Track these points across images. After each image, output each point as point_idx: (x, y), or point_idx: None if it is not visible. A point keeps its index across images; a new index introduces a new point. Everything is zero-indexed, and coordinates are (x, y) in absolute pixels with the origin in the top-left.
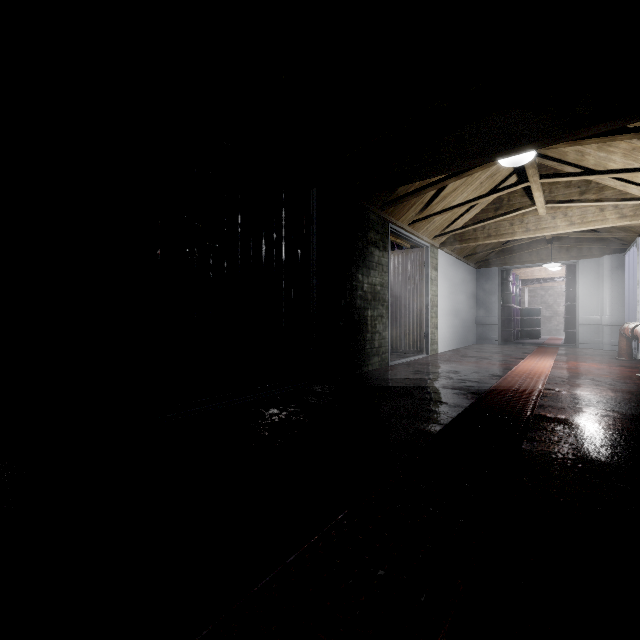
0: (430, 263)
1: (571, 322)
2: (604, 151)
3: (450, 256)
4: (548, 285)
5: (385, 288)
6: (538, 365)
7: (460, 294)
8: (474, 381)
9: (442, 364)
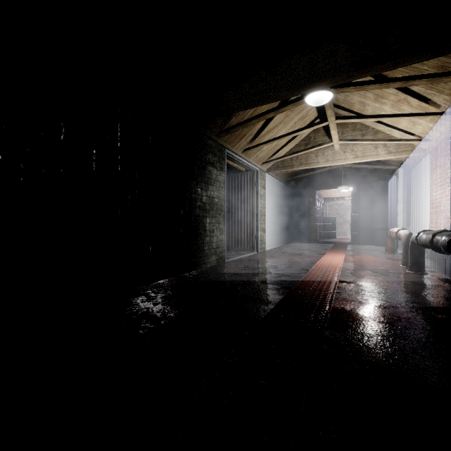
0: (260, 183)
1: (355, 227)
2: (379, 102)
3: (275, 179)
4: (340, 202)
5: (222, 200)
6: (334, 259)
7: (282, 207)
8: (287, 275)
9: (266, 260)
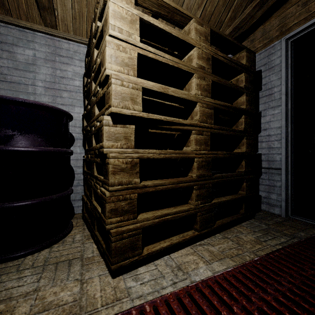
0: None
1: None
2: None
3: None
4: None
5: None
6: None
7: None
8: None
9: None
